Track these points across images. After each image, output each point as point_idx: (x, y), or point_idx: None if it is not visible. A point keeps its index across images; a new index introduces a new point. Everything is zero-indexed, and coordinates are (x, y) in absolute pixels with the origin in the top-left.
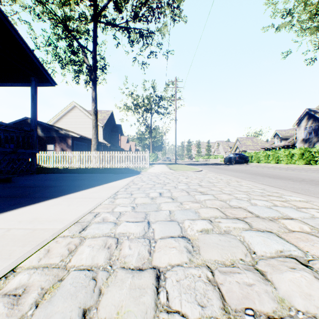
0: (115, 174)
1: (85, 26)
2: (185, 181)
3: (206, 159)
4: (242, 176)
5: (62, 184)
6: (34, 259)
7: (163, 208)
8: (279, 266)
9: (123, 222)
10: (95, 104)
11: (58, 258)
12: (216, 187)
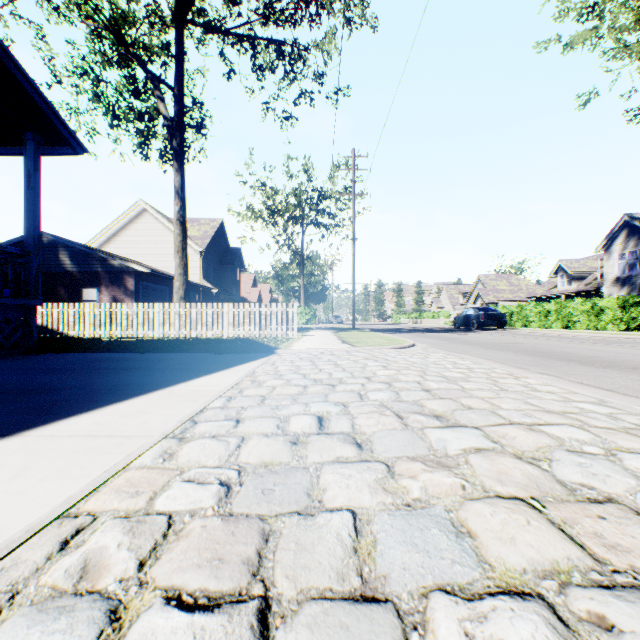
0: (217, 355)
1: (160, 36)
2: (383, 376)
3: (414, 319)
4: (516, 361)
5: (69, 384)
6: None
7: (329, 494)
8: None
9: (155, 599)
10: (181, 202)
11: None
12: (474, 398)
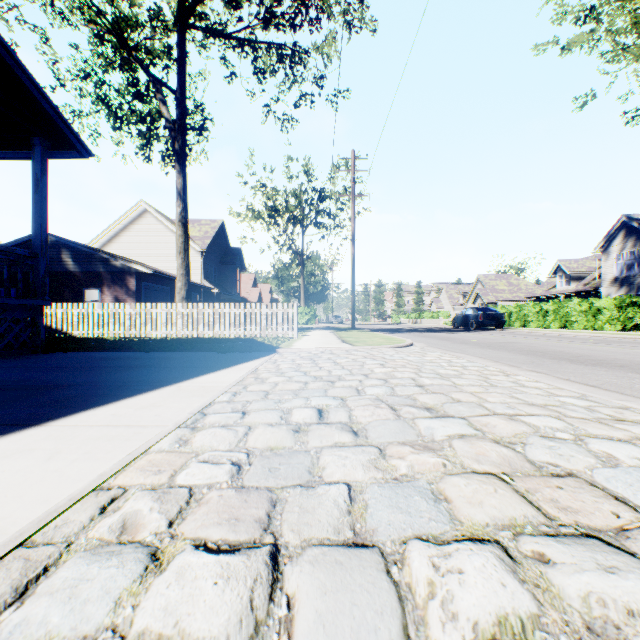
0: (220, 354)
1: (163, 39)
2: (380, 373)
3: (414, 319)
4: (509, 359)
5: (82, 381)
6: None
7: (327, 471)
8: None
9: (186, 546)
10: (183, 204)
11: None
12: (464, 392)
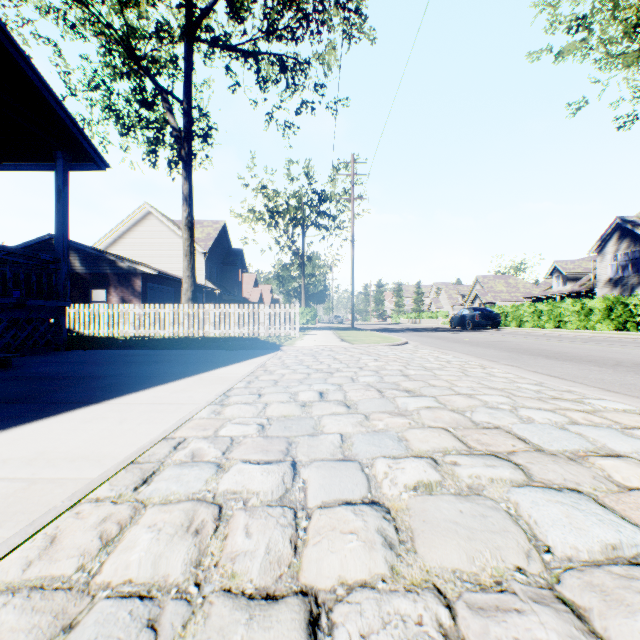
0: (228, 351)
1: (169, 50)
2: (373, 366)
3: (413, 319)
4: (492, 355)
5: (115, 373)
6: (13, 564)
7: (326, 427)
8: (619, 593)
9: (237, 462)
10: (189, 209)
11: (71, 563)
12: (440, 380)
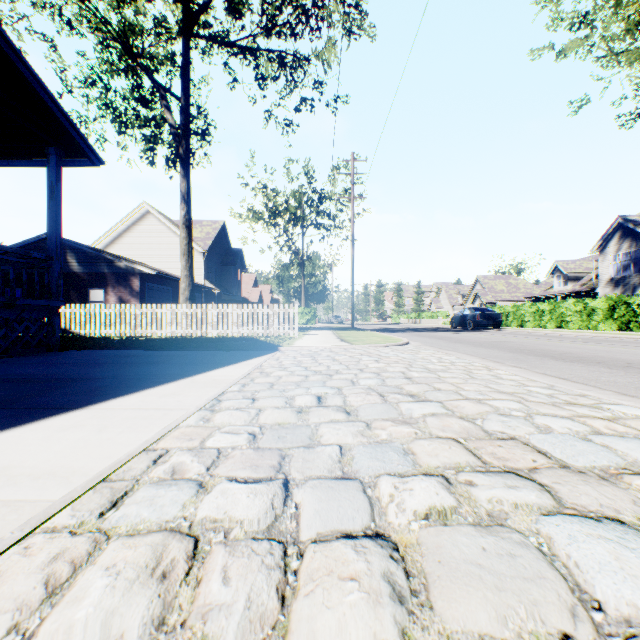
0: (225, 352)
1: (167, 46)
2: (374, 368)
3: (413, 319)
4: (496, 356)
5: (104, 375)
6: None
7: (324, 438)
8: None
9: (222, 480)
10: (187, 207)
11: (1, 621)
12: (445, 383)
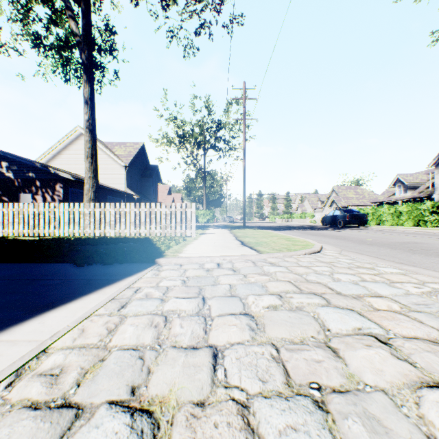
0: (72, 268)
1: None
2: None
3: (286, 219)
4: None
5: None
6: None
7: None
8: None
9: None
10: (90, 112)
11: None
12: None
